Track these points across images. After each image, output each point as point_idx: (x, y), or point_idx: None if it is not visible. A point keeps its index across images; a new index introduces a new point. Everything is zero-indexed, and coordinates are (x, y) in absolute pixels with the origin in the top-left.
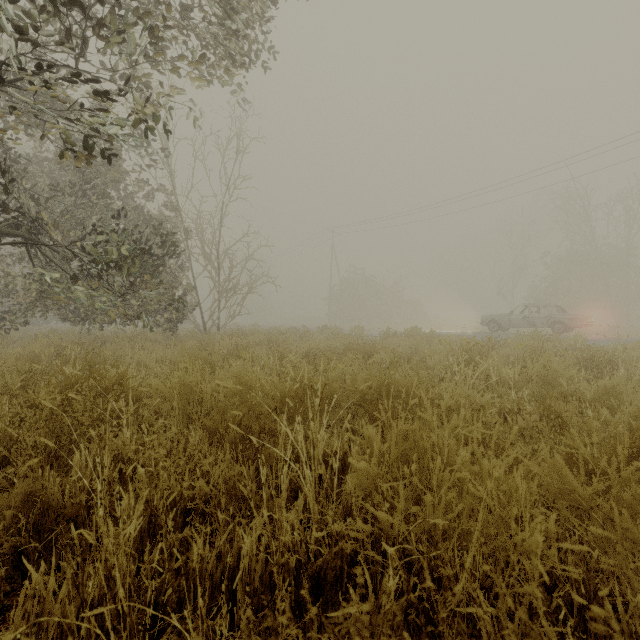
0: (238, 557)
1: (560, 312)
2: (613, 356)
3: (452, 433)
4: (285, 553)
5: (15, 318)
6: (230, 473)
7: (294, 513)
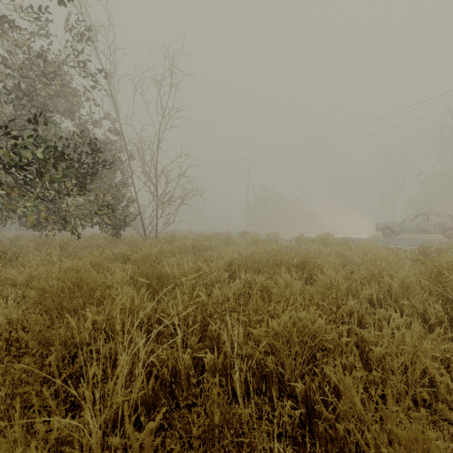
0: None
1: (452, 220)
2: None
3: None
4: None
5: None
6: None
7: None
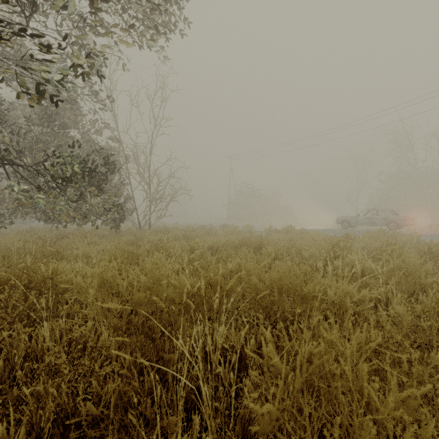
0: None
1: (394, 214)
2: None
3: (355, 349)
4: None
5: (4, 219)
6: (125, 387)
7: None
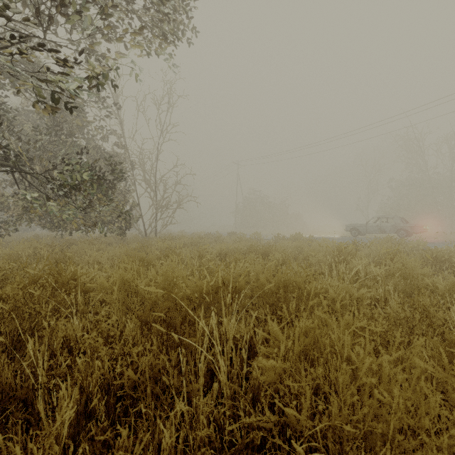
0: (159, 448)
1: (403, 222)
2: (450, 256)
3: (344, 328)
4: (201, 447)
5: (8, 226)
6: (155, 361)
7: (210, 399)
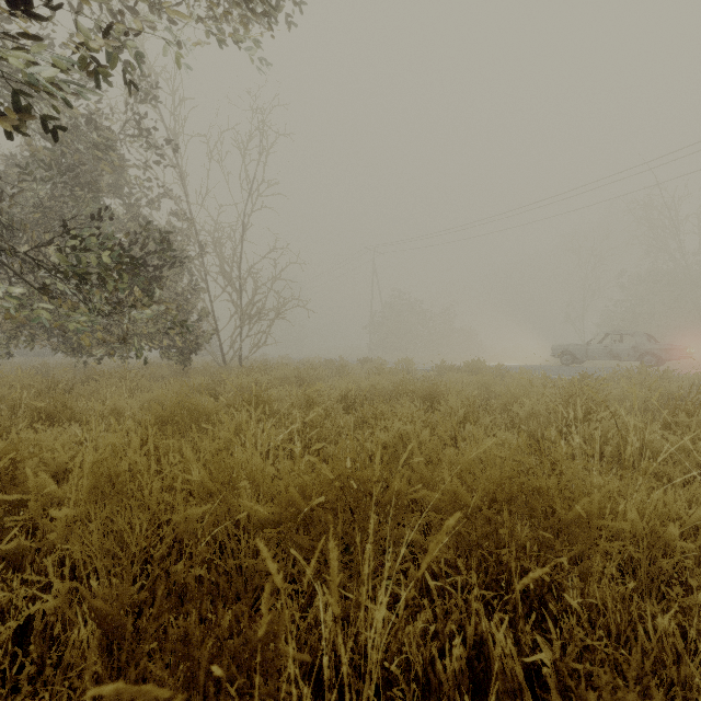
0: None
1: (651, 341)
2: None
3: None
4: None
5: None
6: None
7: None
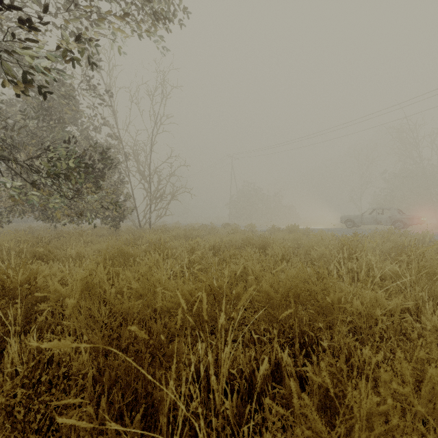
0: None
1: (400, 213)
2: None
3: (427, 399)
4: None
5: (1, 218)
6: None
7: None
